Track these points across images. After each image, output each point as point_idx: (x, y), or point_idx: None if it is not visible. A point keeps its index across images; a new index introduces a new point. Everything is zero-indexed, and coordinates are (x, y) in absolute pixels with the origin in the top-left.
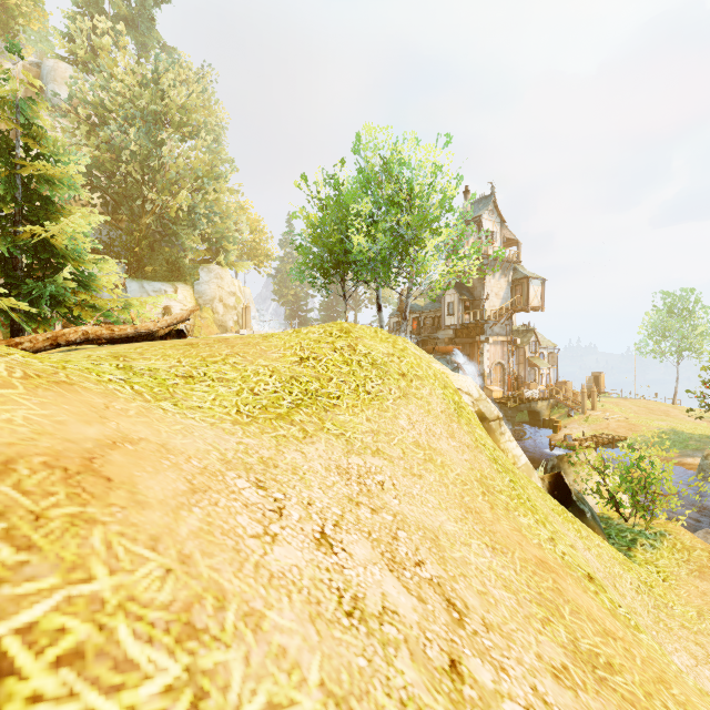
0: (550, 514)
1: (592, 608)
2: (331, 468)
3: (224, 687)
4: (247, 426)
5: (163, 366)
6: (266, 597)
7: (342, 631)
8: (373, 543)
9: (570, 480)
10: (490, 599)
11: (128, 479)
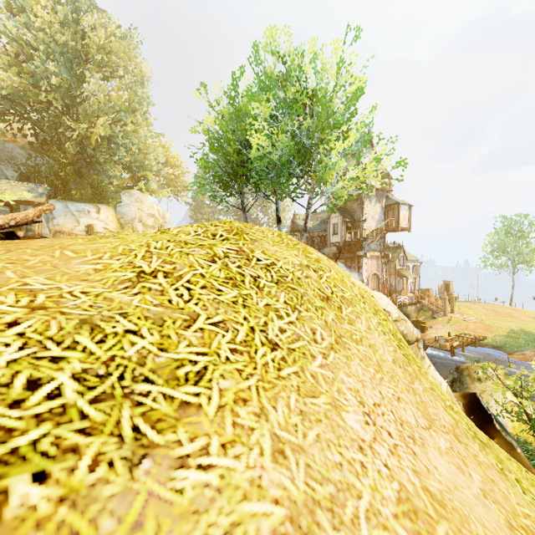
0: None
1: None
2: None
3: None
4: None
5: None
6: None
7: None
8: None
9: None
10: None
11: None
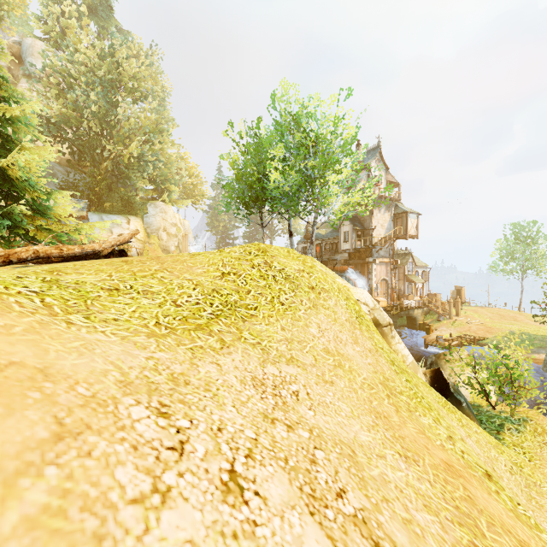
0: (439, 408)
1: (502, 515)
2: (246, 380)
3: None
4: (163, 338)
5: (93, 280)
6: None
7: None
8: (290, 474)
9: (446, 374)
10: (416, 529)
11: None
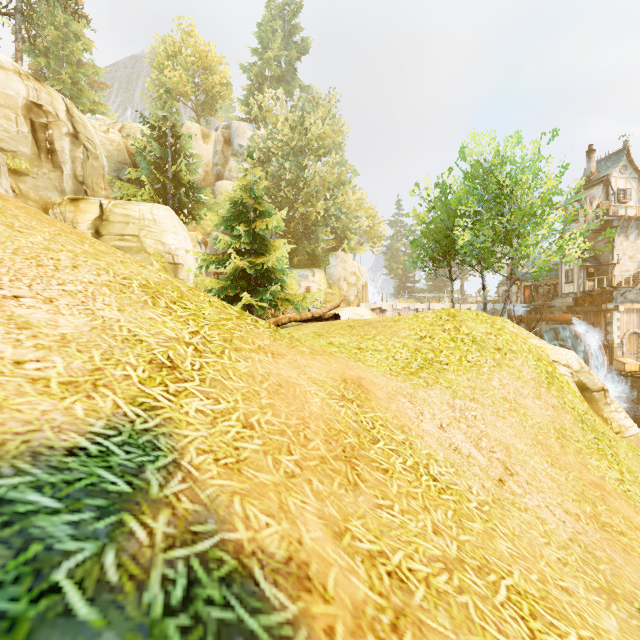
0: None
1: (633, 517)
2: (443, 403)
3: (416, 445)
4: (397, 377)
5: (344, 342)
6: (423, 434)
7: (451, 452)
8: (466, 436)
9: None
10: (536, 479)
11: (371, 390)
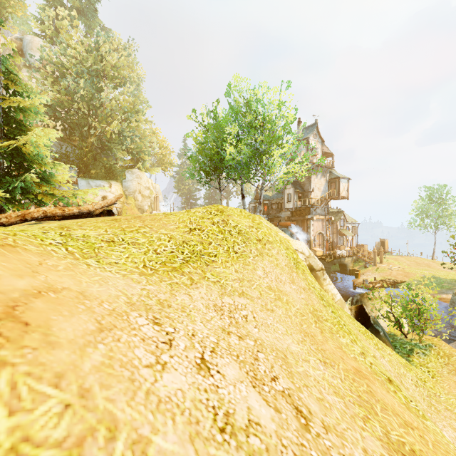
0: (358, 334)
1: (395, 405)
2: (209, 306)
3: None
4: (150, 276)
5: (94, 234)
6: (153, 422)
7: (216, 448)
8: (240, 364)
9: (368, 310)
10: (326, 404)
11: (44, 323)
